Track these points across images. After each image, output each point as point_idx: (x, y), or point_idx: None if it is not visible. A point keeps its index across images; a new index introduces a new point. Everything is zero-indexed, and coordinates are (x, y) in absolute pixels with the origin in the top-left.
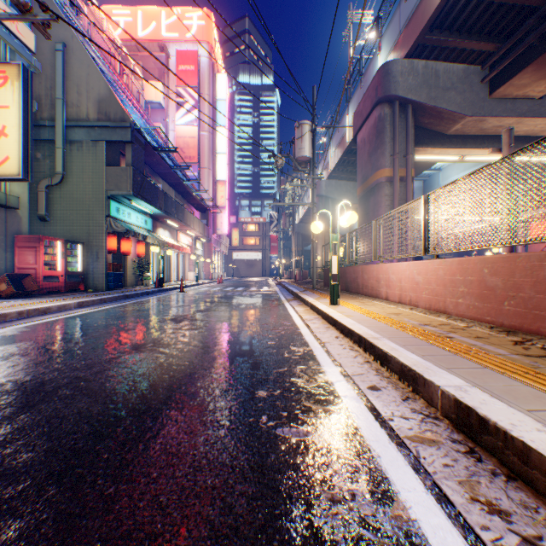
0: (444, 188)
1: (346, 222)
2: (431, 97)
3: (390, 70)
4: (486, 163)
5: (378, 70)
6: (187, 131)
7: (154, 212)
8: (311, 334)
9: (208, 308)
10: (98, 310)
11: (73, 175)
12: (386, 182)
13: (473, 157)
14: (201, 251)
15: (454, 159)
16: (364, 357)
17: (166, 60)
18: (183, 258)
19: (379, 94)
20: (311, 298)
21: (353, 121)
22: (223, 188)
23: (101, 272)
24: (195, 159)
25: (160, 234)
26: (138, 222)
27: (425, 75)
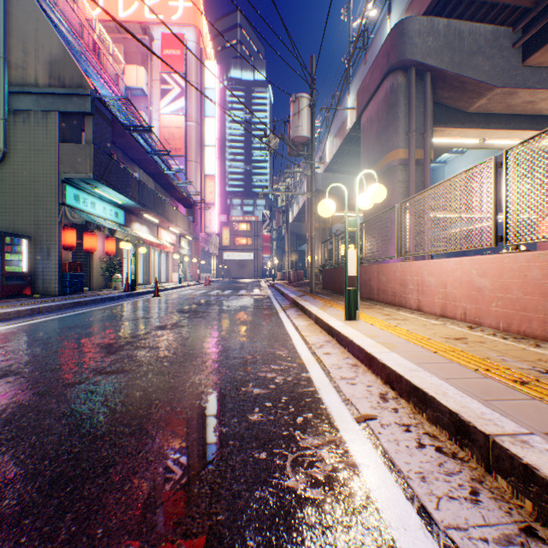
0: (547, 132)
1: (370, 200)
2: (454, 63)
3: (405, 29)
4: (500, 153)
5: (390, 31)
6: (172, 121)
7: (127, 203)
8: (332, 386)
9: (175, 322)
10: (13, 328)
11: (18, 153)
12: (400, 165)
13: (495, 141)
14: (187, 250)
15: (472, 144)
16: (503, 502)
17: (150, 42)
18: (167, 258)
19: (391, 59)
20: (314, 306)
21: (357, 99)
22: (212, 184)
23: (54, 273)
24: (182, 152)
25: (136, 229)
26: (106, 214)
27: (447, 36)
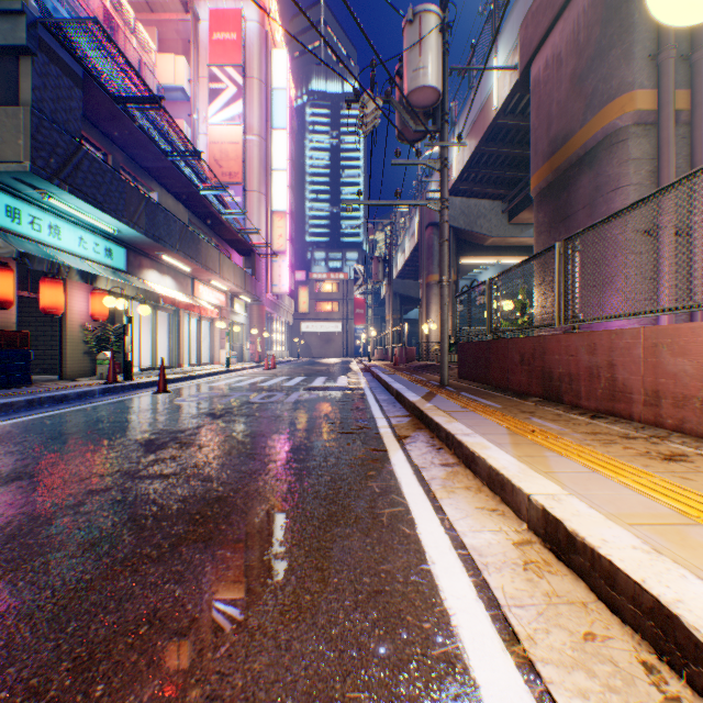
0: None
1: None
2: None
3: None
4: None
5: None
6: (225, 134)
7: (124, 233)
8: None
9: (50, 512)
10: None
11: None
12: (636, 125)
13: None
14: (244, 317)
15: None
16: None
17: (193, 22)
18: (211, 328)
19: None
20: (495, 446)
21: (523, 36)
22: (283, 223)
23: None
24: (238, 177)
25: (151, 280)
26: (85, 249)
27: None
